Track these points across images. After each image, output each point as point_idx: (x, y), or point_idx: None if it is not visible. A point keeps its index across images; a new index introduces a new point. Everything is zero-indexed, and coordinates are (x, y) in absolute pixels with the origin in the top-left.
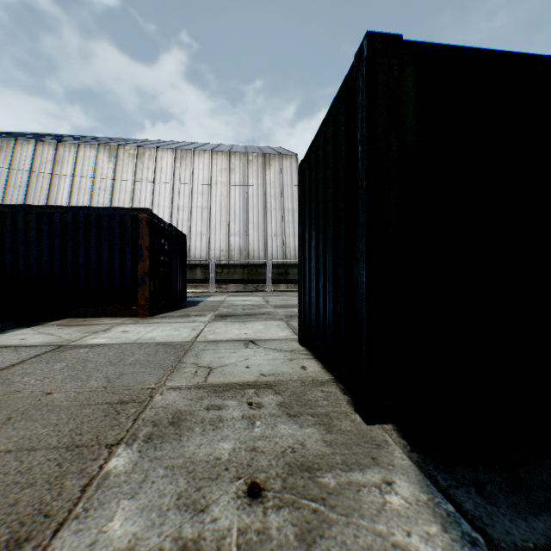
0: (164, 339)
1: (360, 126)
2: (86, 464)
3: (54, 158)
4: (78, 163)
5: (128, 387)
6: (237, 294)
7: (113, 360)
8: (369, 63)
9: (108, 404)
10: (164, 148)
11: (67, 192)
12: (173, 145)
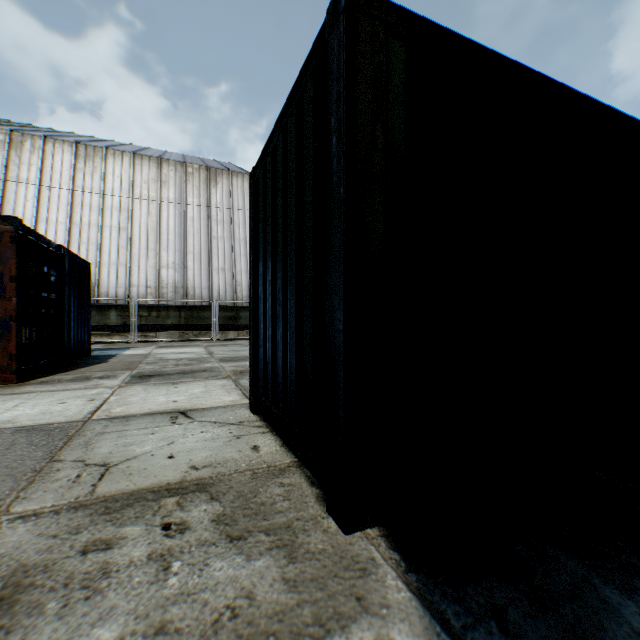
0: (33, 420)
1: (335, 109)
2: None
3: None
4: None
5: None
6: (170, 345)
7: None
8: (348, 17)
9: None
10: (58, 139)
11: None
12: (74, 138)
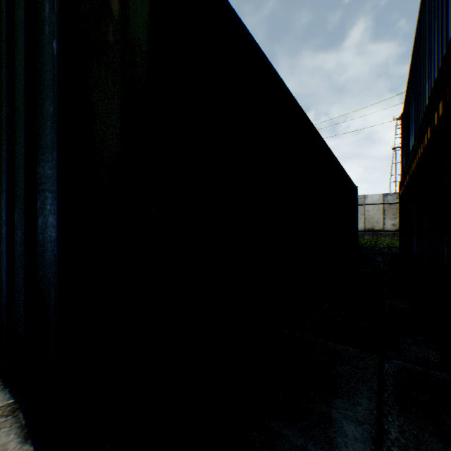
0: None
1: None
2: None
3: None
4: None
5: None
6: None
7: None
8: None
9: None
10: None
11: None
12: None
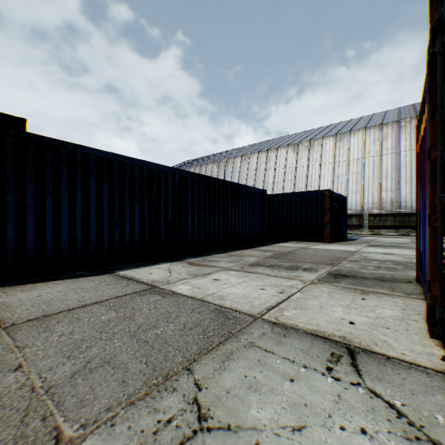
0: (342, 249)
1: None
2: (336, 262)
3: (266, 159)
4: (277, 159)
5: (337, 256)
6: (386, 237)
7: (326, 252)
8: None
9: (334, 257)
10: (327, 136)
11: (272, 176)
12: (332, 130)
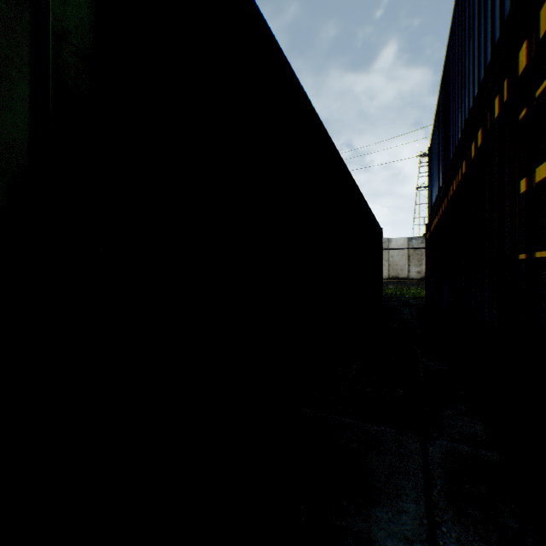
0: None
1: None
2: None
3: None
4: None
5: None
6: None
7: None
8: None
9: None
10: None
11: None
12: None
